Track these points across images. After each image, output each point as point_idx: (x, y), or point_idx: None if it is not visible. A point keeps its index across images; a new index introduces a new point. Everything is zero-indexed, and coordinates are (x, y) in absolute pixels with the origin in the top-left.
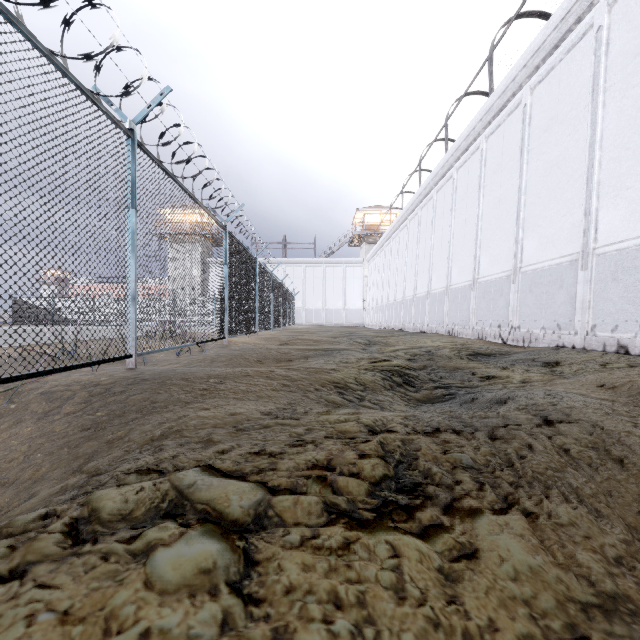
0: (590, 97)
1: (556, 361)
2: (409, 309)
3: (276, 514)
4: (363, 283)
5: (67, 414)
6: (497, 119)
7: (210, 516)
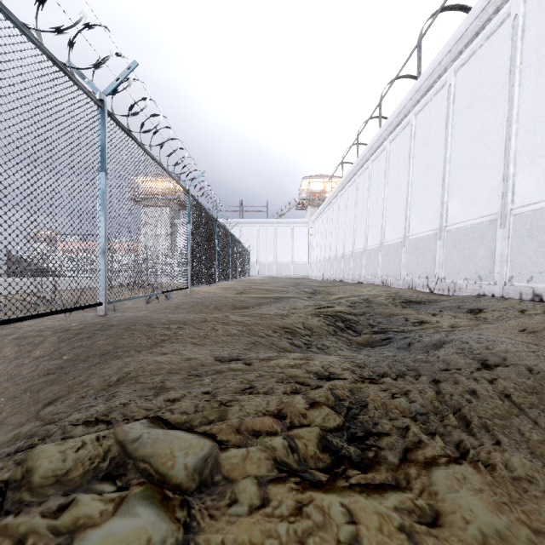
0: (507, 77)
1: (479, 308)
2: (348, 263)
3: (223, 474)
4: (308, 241)
5: (36, 358)
6: (425, 98)
7: (152, 478)
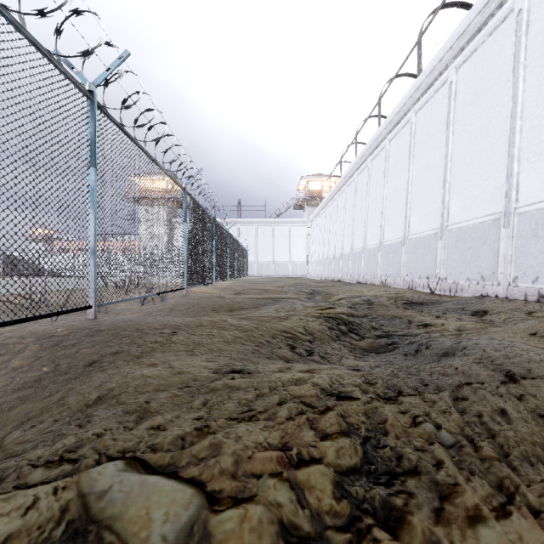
0: (511, 73)
1: (484, 309)
2: (347, 263)
3: None
4: (307, 240)
5: (14, 369)
6: (425, 96)
7: None
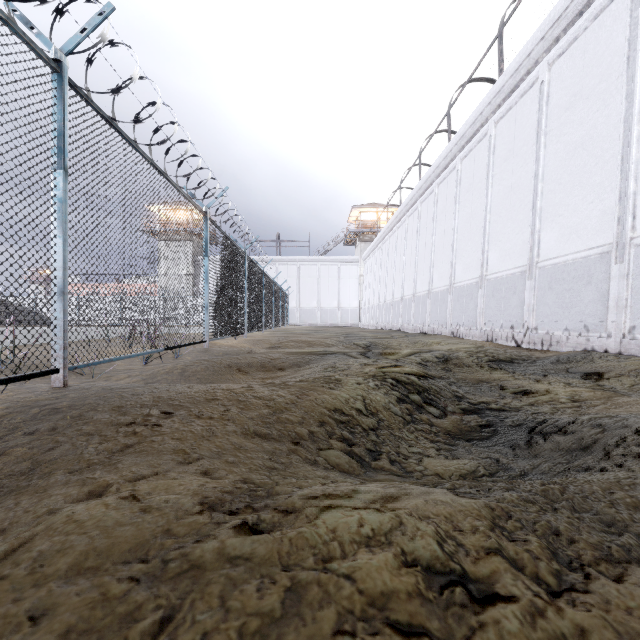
0: (625, 65)
1: (597, 370)
2: (408, 309)
3: None
4: (359, 282)
5: None
6: (508, 101)
7: None
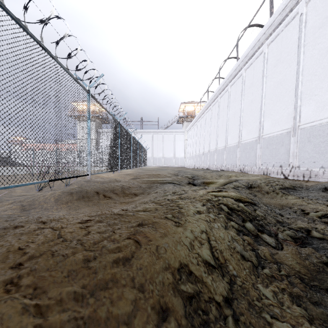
0: None
1: None
2: (212, 157)
3: None
4: (184, 143)
5: None
6: (277, 30)
7: None
